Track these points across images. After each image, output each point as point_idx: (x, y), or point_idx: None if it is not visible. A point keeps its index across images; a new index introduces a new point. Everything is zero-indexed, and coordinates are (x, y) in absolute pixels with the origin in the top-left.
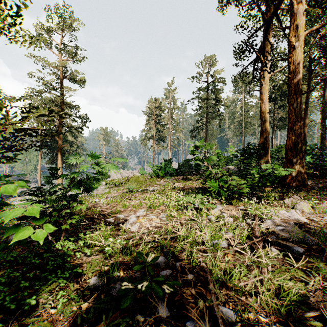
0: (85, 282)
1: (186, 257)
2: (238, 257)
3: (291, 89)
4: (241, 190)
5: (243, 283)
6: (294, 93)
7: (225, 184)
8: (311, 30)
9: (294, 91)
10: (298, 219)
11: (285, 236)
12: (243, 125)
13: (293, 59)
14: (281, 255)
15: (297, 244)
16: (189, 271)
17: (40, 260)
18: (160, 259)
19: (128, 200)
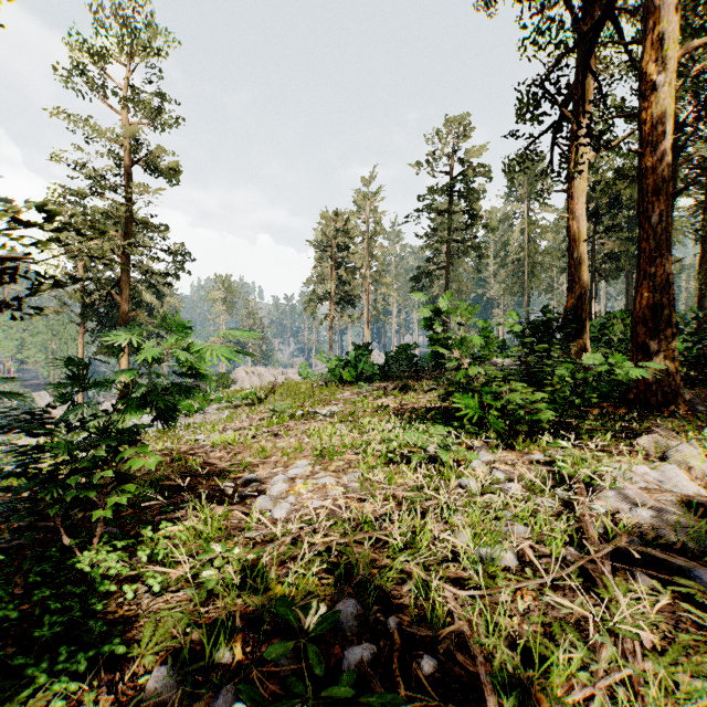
0: (132, 684)
1: (414, 599)
2: (554, 602)
3: (645, 183)
4: (537, 416)
5: (582, 693)
6: (651, 192)
7: (495, 401)
8: (691, 48)
9: (653, 187)
10: (682, 490)
11: (670, 541)
12: (527, 271)
13: (649, 114)
14: (666, 595)
15: (697, 560)
16: (424, 644)
17: (30, 604)
18: (344, 606)
19: (272, 437)
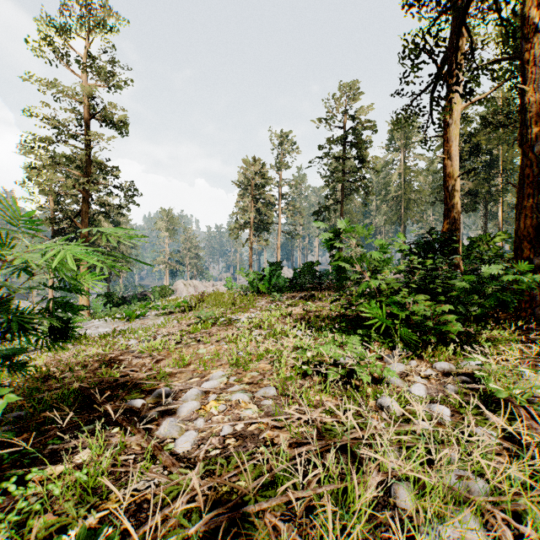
0: None
1: None
2: None
3: (529, 116)
4: (445, 328)
5: None
6: (535, 124)
7: (400, 312)
8: None
9: (536, 118)
10: None
11: None
12: (404, 205)
13: (533, 53)
14: None
15: None
16: None
17: None
18: None
19: (195, 343)
